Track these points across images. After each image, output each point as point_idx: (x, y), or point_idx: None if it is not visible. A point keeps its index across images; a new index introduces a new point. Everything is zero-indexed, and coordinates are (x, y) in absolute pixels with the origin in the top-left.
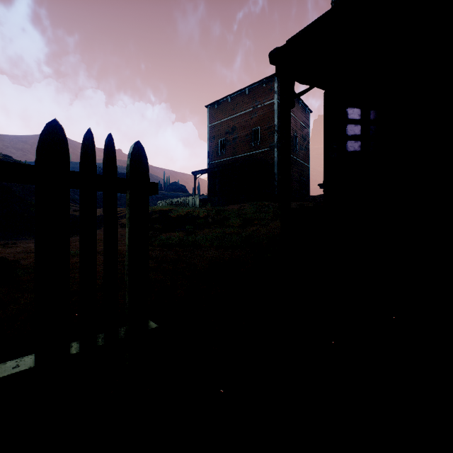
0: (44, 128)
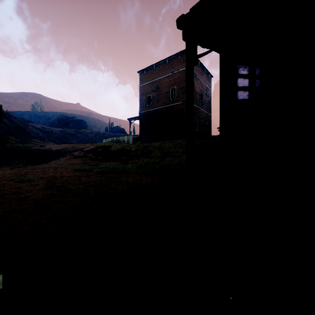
0: None
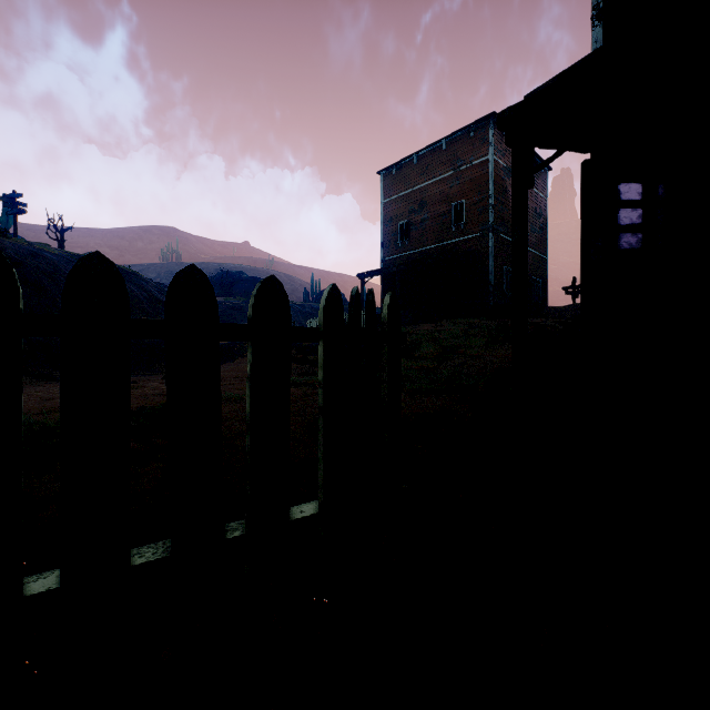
0: (328, 294)
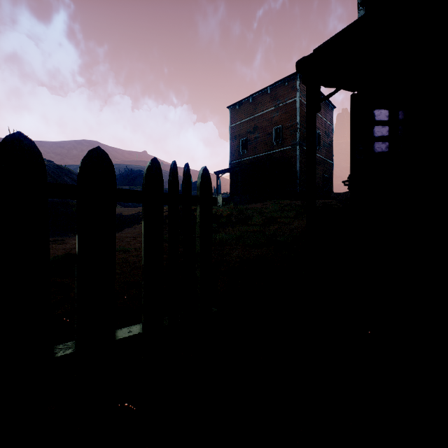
0: (149, 164)
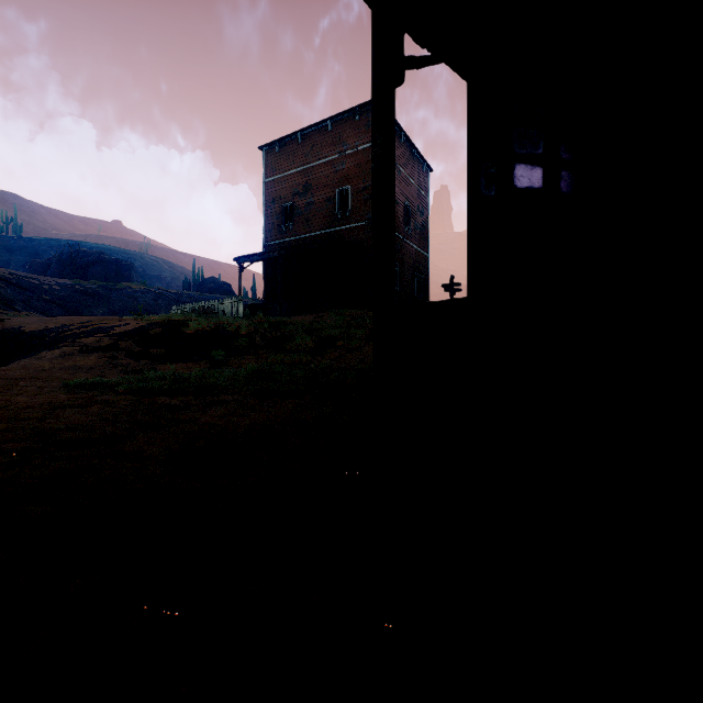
0: None
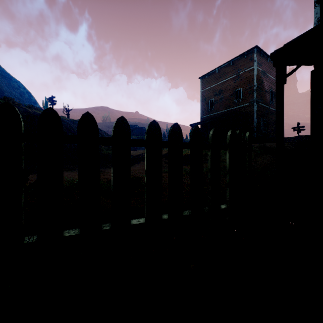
0: (230, 133)
